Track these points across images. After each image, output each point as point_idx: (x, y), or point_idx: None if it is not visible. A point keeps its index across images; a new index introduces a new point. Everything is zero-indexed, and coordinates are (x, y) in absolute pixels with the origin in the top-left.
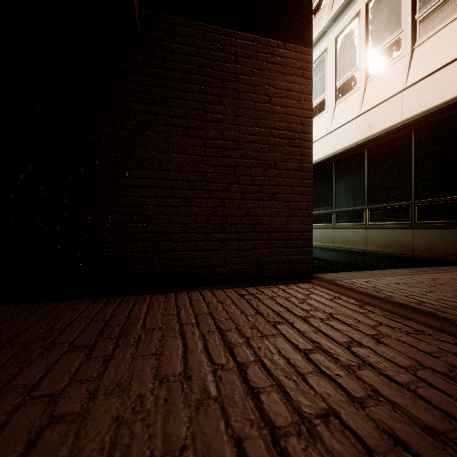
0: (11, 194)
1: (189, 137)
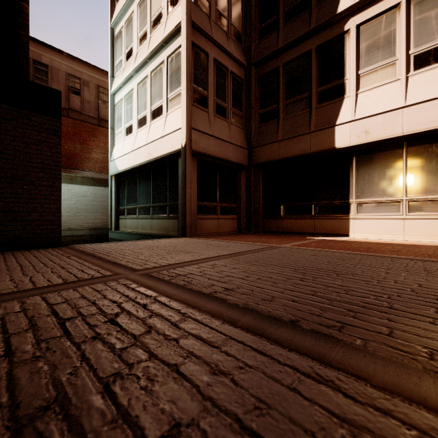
0: None
1: None
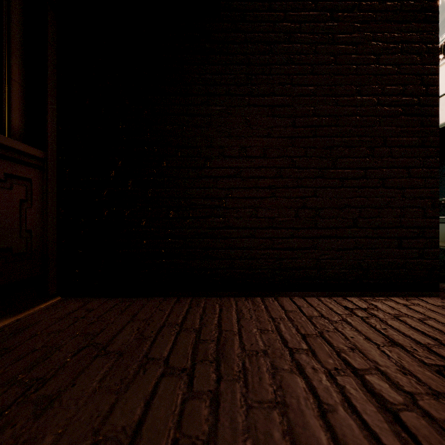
0: (104, 190)
1: (275, 117)
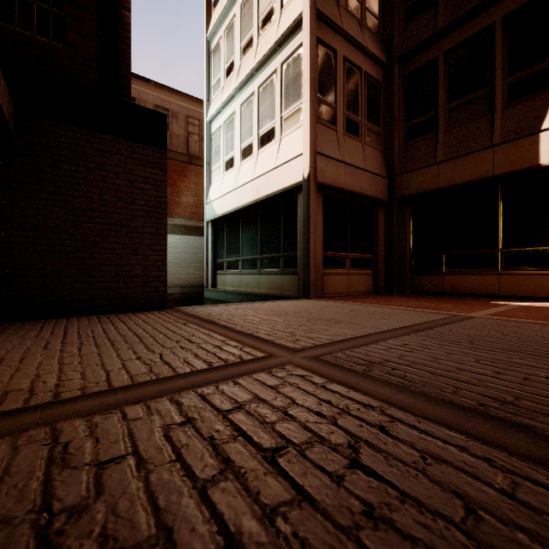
0: None
1: (61, 208)
